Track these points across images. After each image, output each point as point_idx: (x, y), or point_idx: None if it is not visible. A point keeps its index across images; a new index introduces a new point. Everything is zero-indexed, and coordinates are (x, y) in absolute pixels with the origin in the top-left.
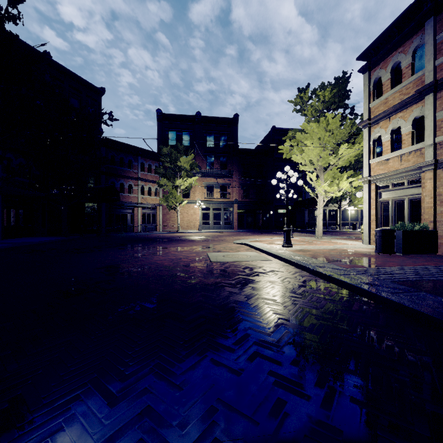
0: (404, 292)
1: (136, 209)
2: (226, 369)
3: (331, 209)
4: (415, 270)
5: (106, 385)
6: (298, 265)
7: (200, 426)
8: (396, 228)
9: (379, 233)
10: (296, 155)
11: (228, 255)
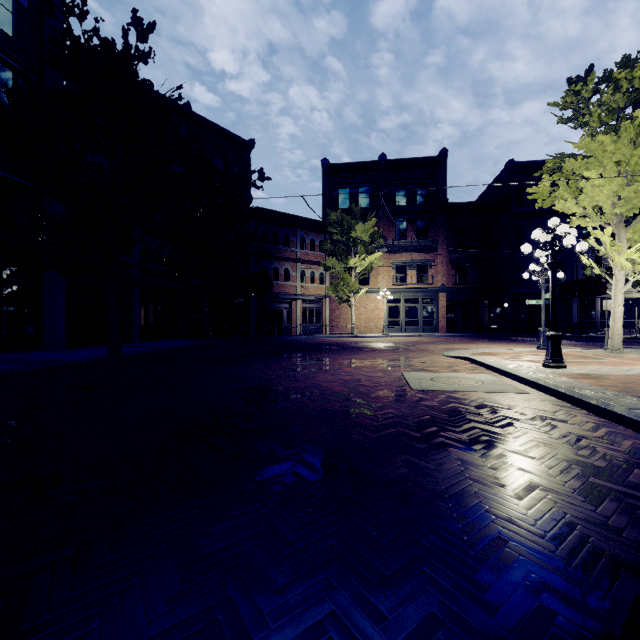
0: None
1: (294, 303)
2: None
3: (630, 297)
4: None
5: None
6: (599, 409)
7: None
8: None
9: None
10: (564, 200)
11: (440, 377)
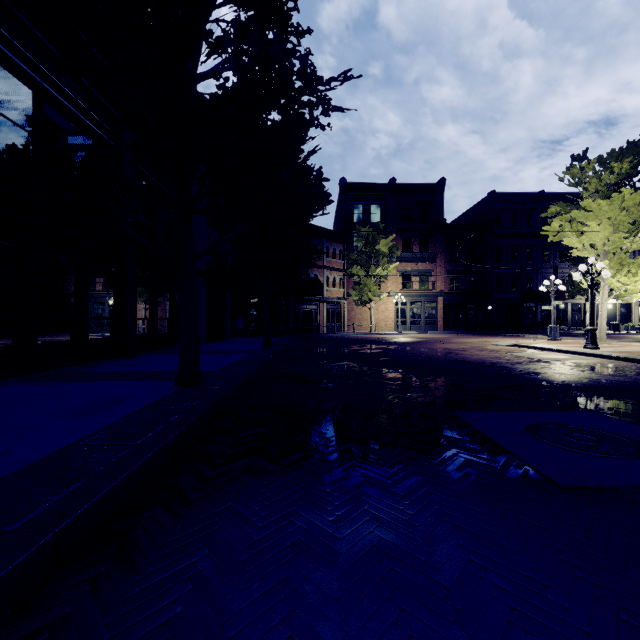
0: None
1: (321, 304)
2: None
3: (576, 302)
4: None
5: None
6: None
7: None
8: None
9: None
10: (568, 237)
11: (538, 355)
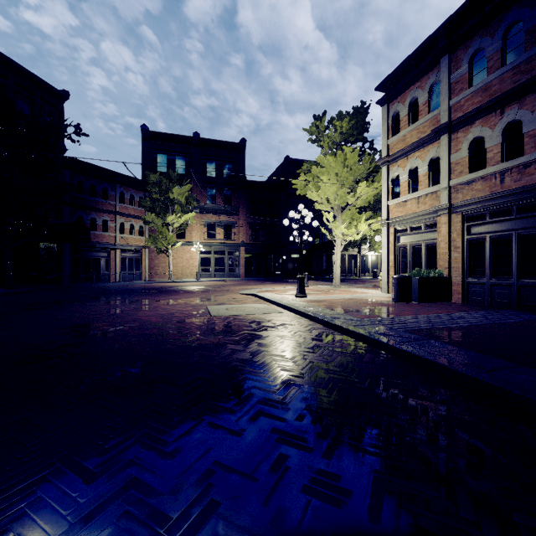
0: (414, 341)
1: (114, 252)
2: (226, 432)
3: (351, 254)
4: (428, 318)
5: (80, 462)
6: (311, 317)
7: (195, 490)
8: (413, 274)
9: (396, 280)
10: (312, 192)
11: (233, 307)
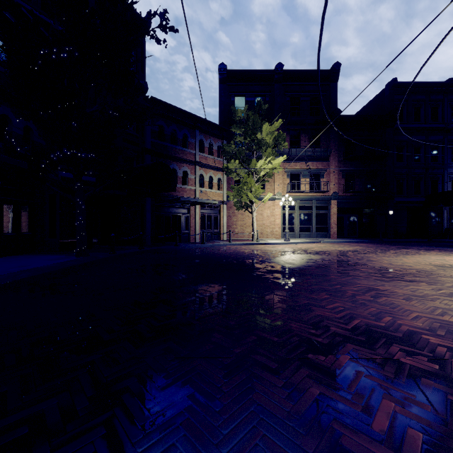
0: None
1: (193, 208)
2: None
3: None
4: None
5: None
6: None
7: None
8: None
9: None
10: None
11: None
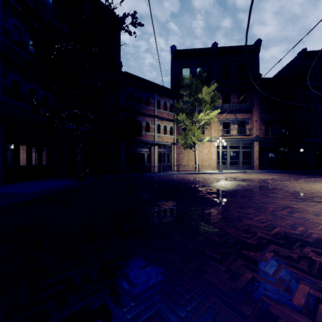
0: None
1: (153, 148)
2: None
3: None
4: None
5: None
6: None
7: None
8: None
9: None
10: None
11: None
